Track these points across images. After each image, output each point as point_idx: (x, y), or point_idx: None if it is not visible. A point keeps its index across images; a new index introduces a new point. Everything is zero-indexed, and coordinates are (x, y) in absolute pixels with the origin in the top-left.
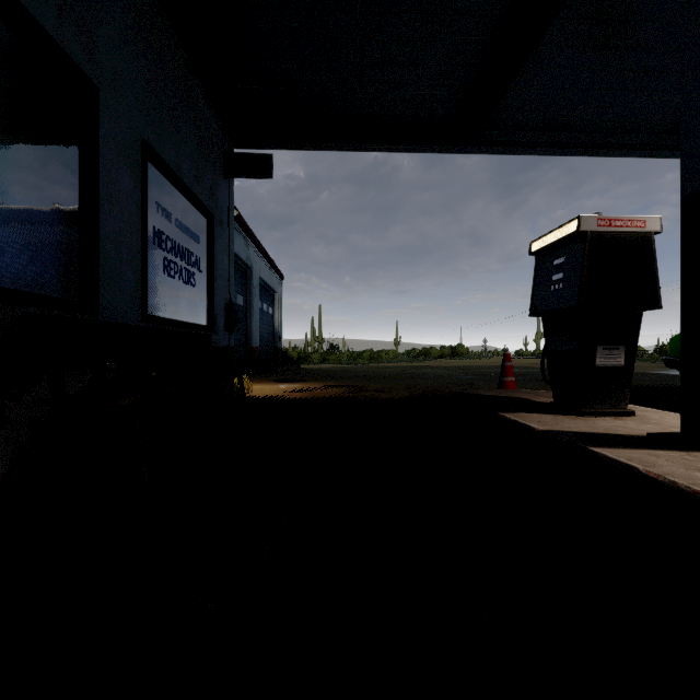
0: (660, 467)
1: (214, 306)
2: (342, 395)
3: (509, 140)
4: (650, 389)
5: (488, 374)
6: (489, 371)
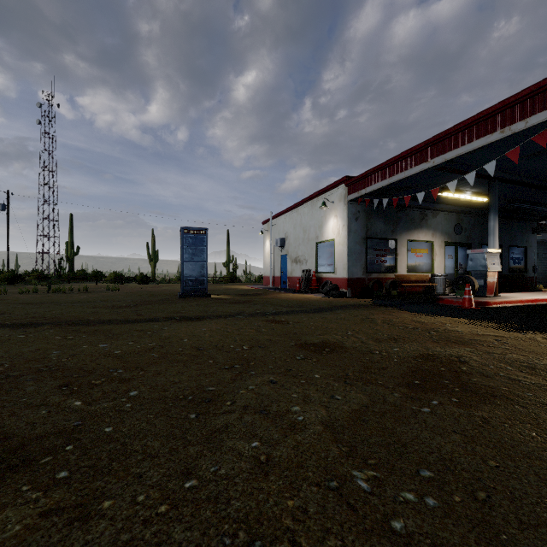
0: None
1: (527, 267)
2: None
3: None
4: None
5: None
6: None
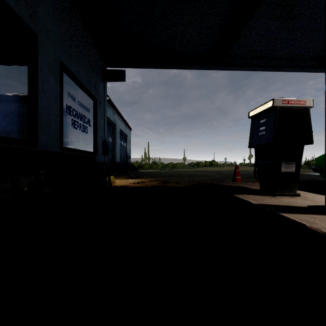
0: (317, 224)
1: (97, 143)
2: (158, 185)
3: (237, 63)
4: (304, 182)
5: (227, 174)
6: (227, 173)
